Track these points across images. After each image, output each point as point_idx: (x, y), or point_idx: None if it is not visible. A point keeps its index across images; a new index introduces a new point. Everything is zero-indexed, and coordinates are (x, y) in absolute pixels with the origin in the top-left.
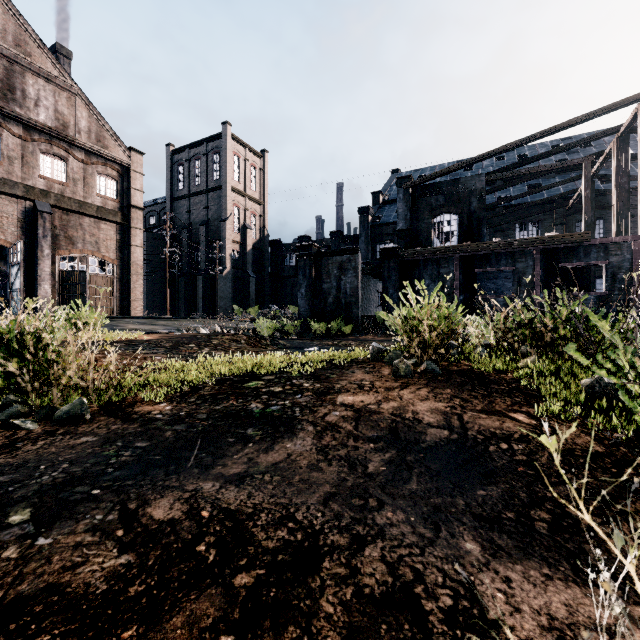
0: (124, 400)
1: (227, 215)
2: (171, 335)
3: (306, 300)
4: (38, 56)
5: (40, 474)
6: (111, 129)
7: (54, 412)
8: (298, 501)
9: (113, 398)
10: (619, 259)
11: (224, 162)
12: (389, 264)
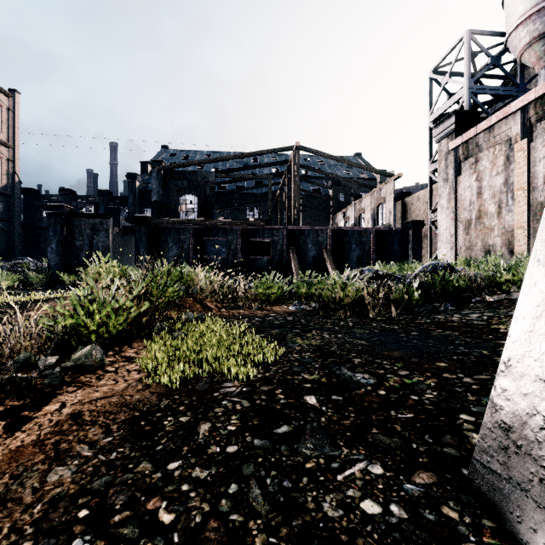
0: None
1: None
2: None
3: (57, 255)
4: None
5: None
6: None
7: None
8: None
9: None
10: (278, 238)
11: None
12: (141, 228)
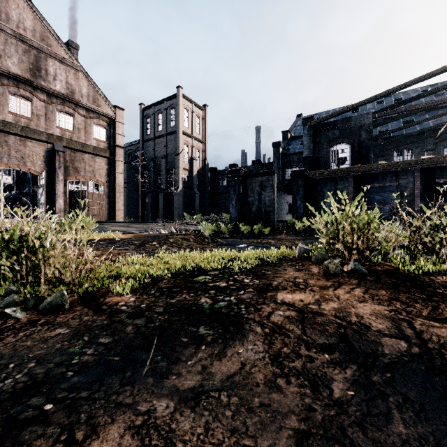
0: (99, 290)
1: (180, 151)
2: (140, 235)
3: (236, 209)
4: (55, 46)
5: (5, 376)
6: (102, 93)
7: (41, 301)
8: (264, 444)
9: (90, 289)
10: None
11: (178, 114)
12: (297, 182)
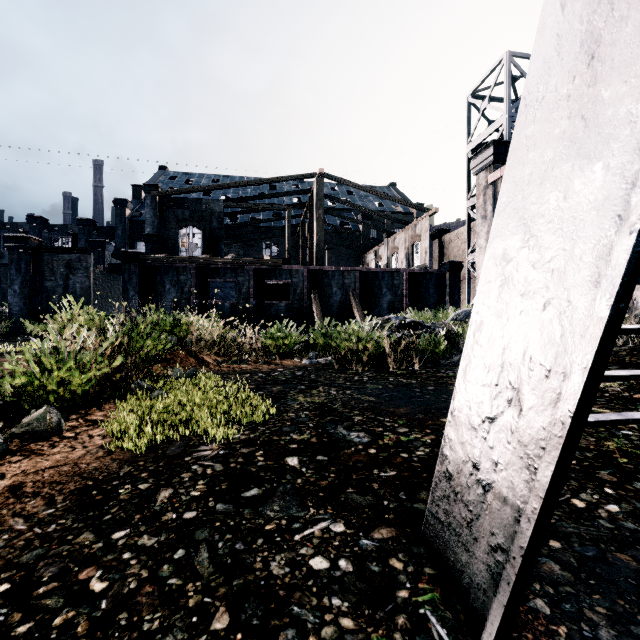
0: None
1: None
2: None
3: (21, 298)
4: None
5: None
6: None
7: None
8: None
9: None
10: (297, 280)
11: None
12: (130, 267)
